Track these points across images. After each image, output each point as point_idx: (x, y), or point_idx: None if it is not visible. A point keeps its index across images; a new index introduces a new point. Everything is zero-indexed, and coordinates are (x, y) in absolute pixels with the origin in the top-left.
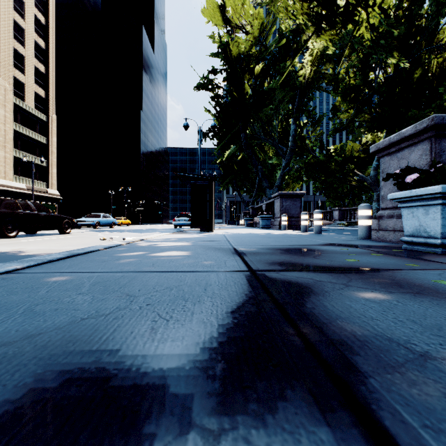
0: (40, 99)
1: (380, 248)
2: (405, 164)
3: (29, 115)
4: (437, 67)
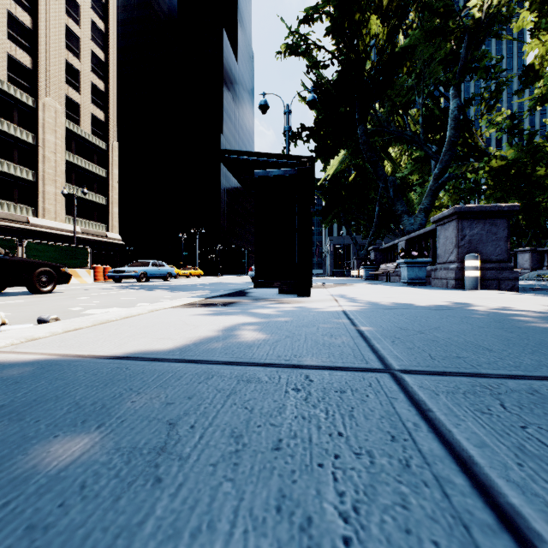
0: (99, 123)
1: None
2: None
3: (86, 142)
4: None
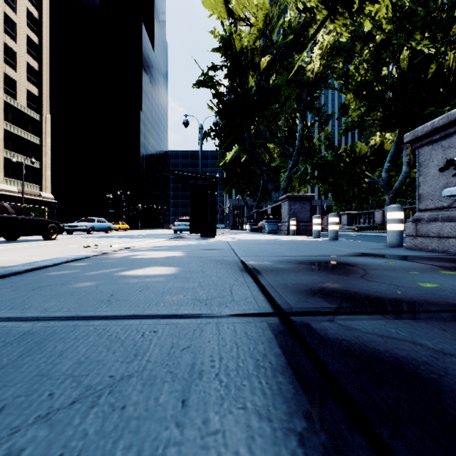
0: (33, 97)
1: (434, 260)
2: (455, 153)
3: (21, 114)
4: (453, 62)
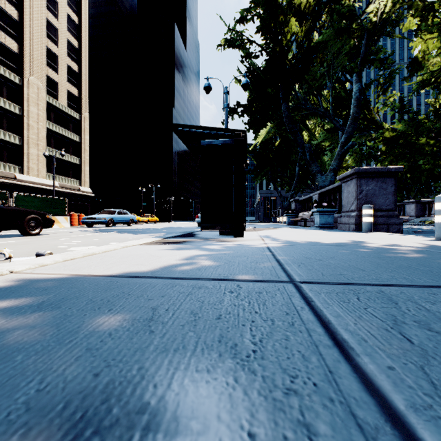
0: (74, 98)
1: None
2: None
3: (62, 113)
4: None
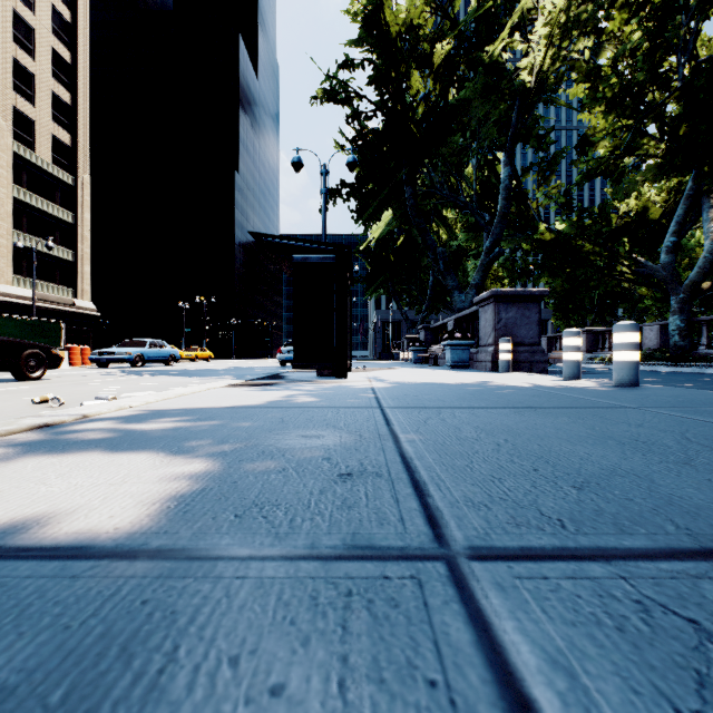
0: (63, 148)
1: None
2: None
3: (43, 174)
4: None
